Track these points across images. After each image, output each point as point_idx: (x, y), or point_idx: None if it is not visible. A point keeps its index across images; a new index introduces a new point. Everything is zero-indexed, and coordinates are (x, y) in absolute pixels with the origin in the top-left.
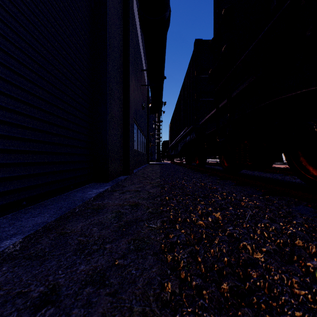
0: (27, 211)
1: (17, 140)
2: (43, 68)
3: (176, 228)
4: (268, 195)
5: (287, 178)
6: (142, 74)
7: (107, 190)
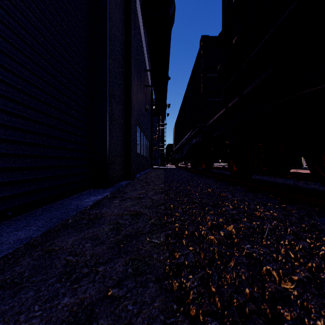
0: (12, 223)
1: (0, 142)
2: (33, 62)
3: (182, 244)
4: (284, 203)
5: (300, 183)
6: (146, 74)
7: (106, 197)
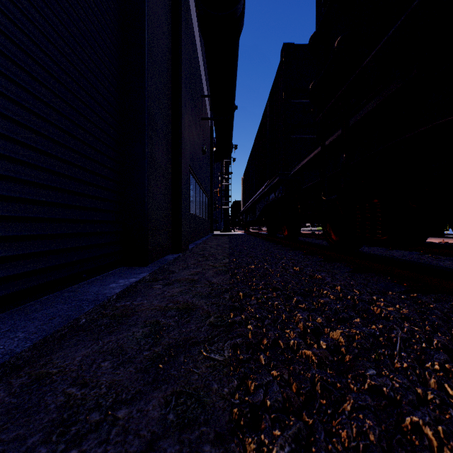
0: None
1: None
2: (28, 74)
3: (260, 364)
4: (415, 292)
5: (428, 258)
6: (203, 102)
7: (143, 280)
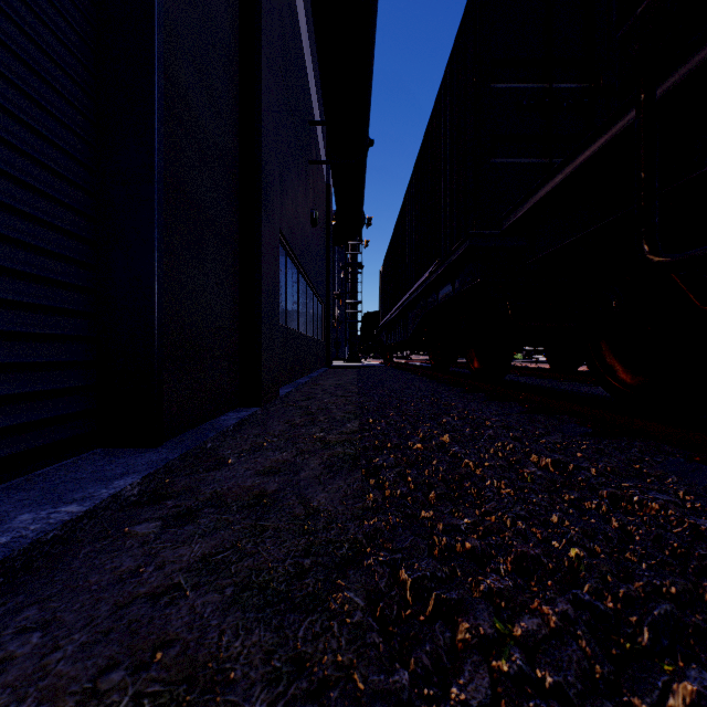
0: None
1: None
2: None
3: None
4: None
5: None
6: (313, 136)
7: (109, 506)
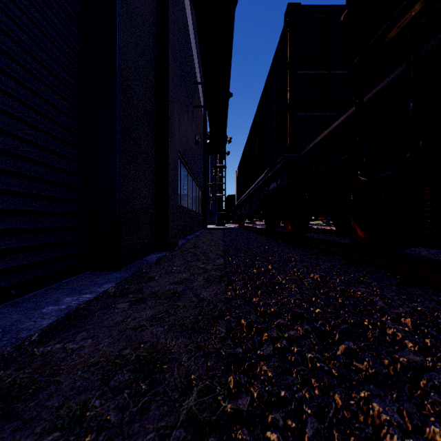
0: None
1: None
2: None
3: None
4: None
5: None
6: (196, 90)
7: (103, 296)
